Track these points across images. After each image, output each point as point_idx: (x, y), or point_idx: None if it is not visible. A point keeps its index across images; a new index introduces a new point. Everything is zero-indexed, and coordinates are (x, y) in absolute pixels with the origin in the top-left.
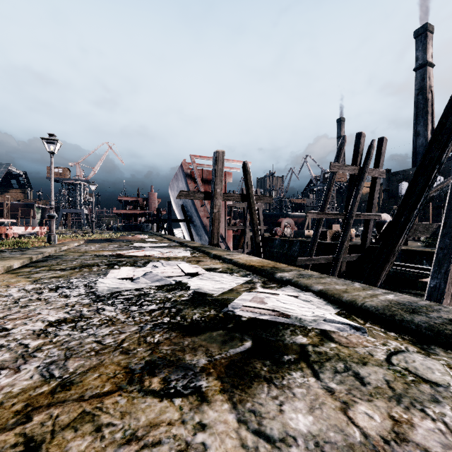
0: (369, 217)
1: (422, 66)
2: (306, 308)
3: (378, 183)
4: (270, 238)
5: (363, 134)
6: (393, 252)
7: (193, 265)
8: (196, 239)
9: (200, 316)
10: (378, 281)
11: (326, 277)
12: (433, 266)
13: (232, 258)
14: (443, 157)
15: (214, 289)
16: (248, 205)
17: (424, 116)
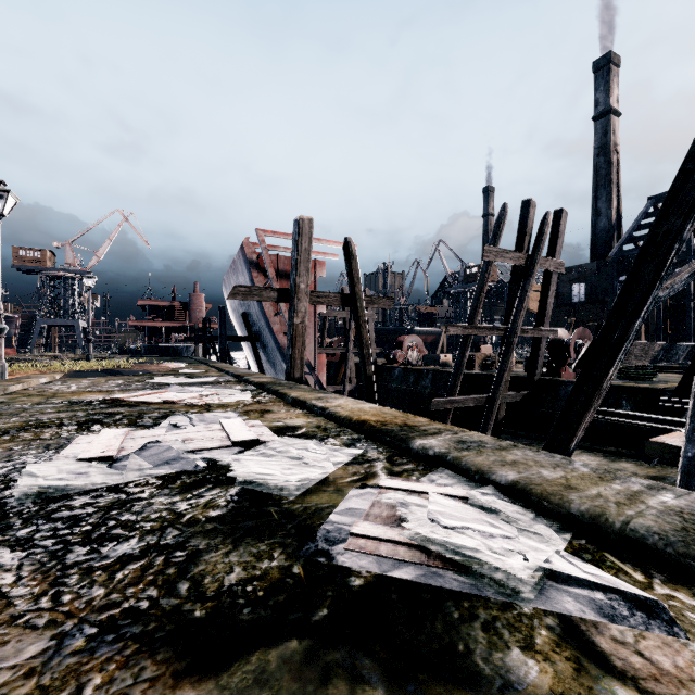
0: (541, 334)
1: (604, 114)
2: (500, 537)
3: (553, 280)
4: (386, 366)
5: (533, 203)
6: (598, 391)
7: (251, 421)
8: (268, 369)
9: (244, 575)
10: (572, 440)
11: (512, 448)
12: (691, 419)
13: (325, 405)
14: (686, 230)
15: (286, 484)
16: (353, 312)
17: (607, 188)
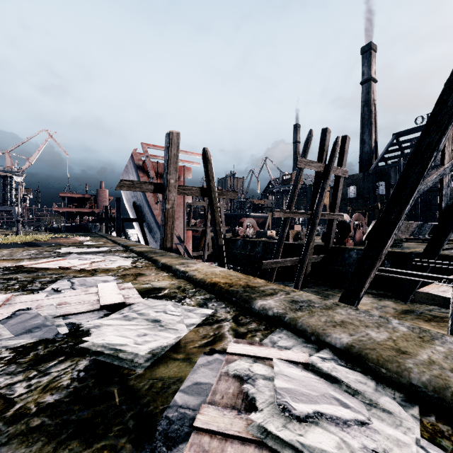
0: (333, 217)
1: (367, 81)
2: (355, 425)
3: (341, 182)
4: (232, 239)
5: (328, 130)
6: (380, 256)
7: (124, 283)
8: (151, 241)
9: None
10: (362, 290)
11: (336, 307)
12: None
13: (186, 269)
14: (441, 143)
15: (136, 355)
16: (209, 200)
17: (369, 127)
